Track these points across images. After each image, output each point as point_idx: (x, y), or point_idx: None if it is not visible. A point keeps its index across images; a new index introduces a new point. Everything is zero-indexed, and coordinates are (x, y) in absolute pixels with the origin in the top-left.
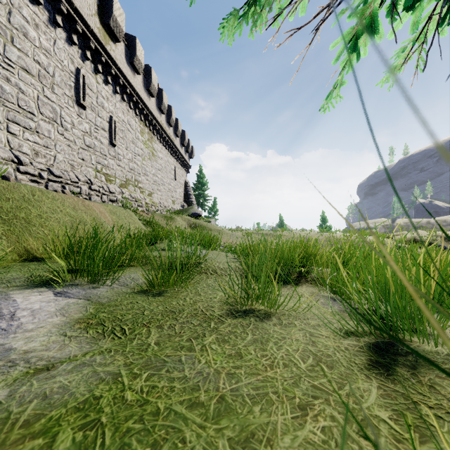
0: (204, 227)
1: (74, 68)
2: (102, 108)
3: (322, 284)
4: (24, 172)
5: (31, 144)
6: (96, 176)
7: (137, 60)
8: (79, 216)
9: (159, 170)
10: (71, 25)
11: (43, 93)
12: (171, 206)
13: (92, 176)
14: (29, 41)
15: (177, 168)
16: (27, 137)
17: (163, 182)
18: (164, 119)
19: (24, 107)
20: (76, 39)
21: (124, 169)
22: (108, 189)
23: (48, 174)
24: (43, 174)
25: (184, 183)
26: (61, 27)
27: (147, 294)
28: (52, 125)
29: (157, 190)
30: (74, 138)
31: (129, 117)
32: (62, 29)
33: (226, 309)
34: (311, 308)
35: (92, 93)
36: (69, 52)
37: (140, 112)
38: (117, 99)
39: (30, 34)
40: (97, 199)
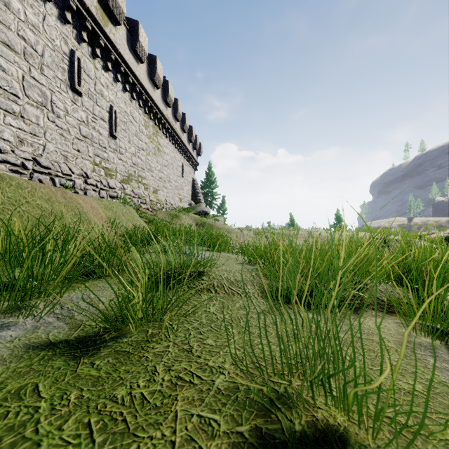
0: (211, 226)
1: (68, 49)
2: (101, 96)
3: (391, 310)
4: (3, 161)
5: (14, 130)
6: (94, 170)
7: (140, 47)
8: (54, 209)
9: (165, 166)
10: (64, 1)
11: (30, 74)
12: (177, 204)
13: (89, 169)
14: (11, 13)
15: (184, 165)
16: (9, 122)
17: (169, 179)
18: (170, 113)
19: (5, 87)
20: (71, 18)
21: (126, 163)
22: (108, 184)
23: (33, 164)
24: (27, 163)
25: (192, 181)
26: (51, 1)
27: (85, 349)
28: (41, 110)
29: (163, 187)
30: (67, 127)
31: (132, 108)
32: (54, 5)
33: (252, 446)
34: (445, 401)
35: (89, 79)
36: (61, 31)
37: (144, 103)
38: (118, 88)
39: (13, 5)
40: (94, 194)
